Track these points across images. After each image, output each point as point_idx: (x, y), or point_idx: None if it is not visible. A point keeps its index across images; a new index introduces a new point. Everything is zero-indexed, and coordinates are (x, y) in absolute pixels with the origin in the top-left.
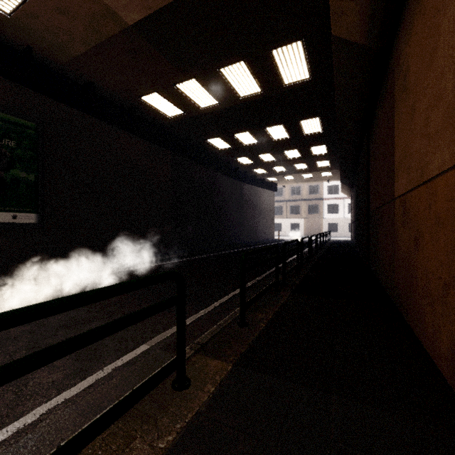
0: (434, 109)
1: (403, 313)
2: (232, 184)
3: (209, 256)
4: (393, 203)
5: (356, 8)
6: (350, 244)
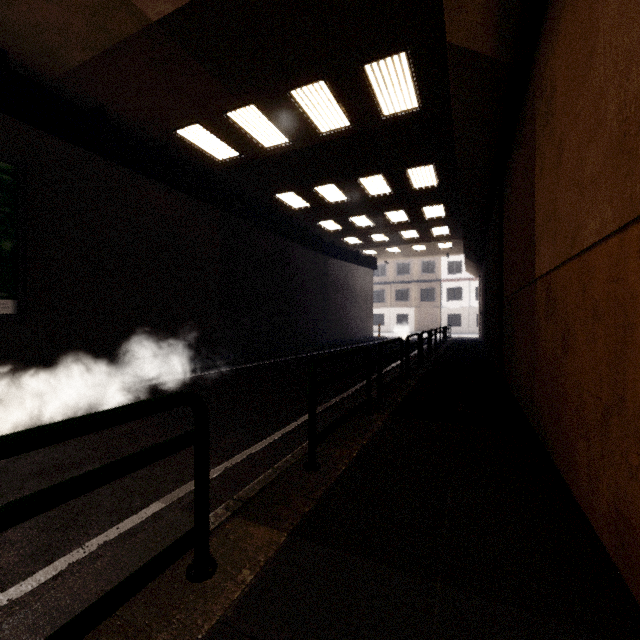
0: (590, 145)
1: (547, 446)
2: (312, 259)
3: (277, 361)
4: (533, 286)
5: (480, 1)
6: (477, 343)
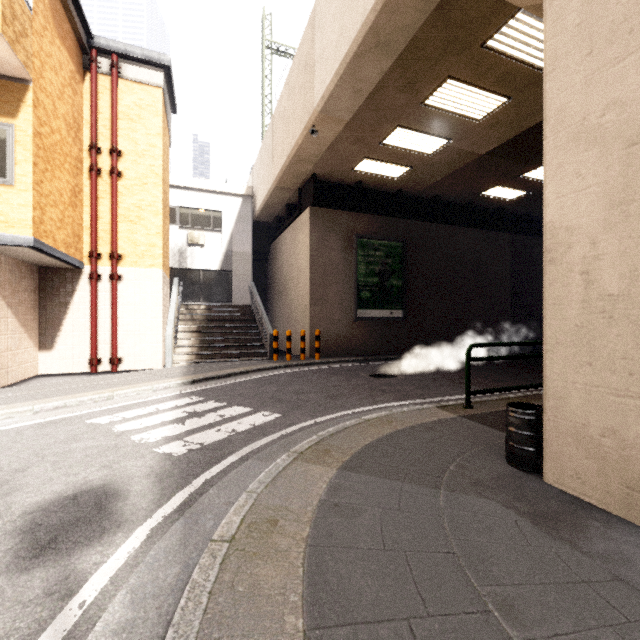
0: None
1: None
2: None
3: None
4: None
5: None
6: None
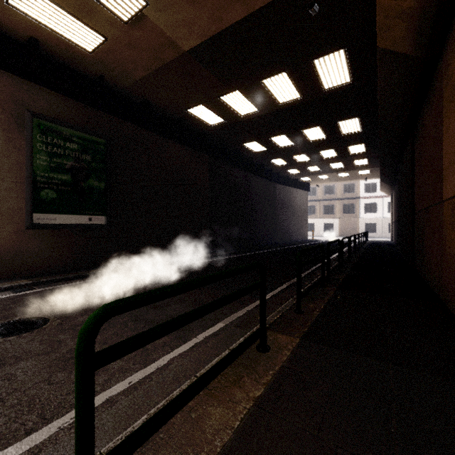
0: None
1: (452, 309)
2: (265, 185)
3: (247, 255)
4: (441, 205)
5: (403, 25)
6: (390, 245)
